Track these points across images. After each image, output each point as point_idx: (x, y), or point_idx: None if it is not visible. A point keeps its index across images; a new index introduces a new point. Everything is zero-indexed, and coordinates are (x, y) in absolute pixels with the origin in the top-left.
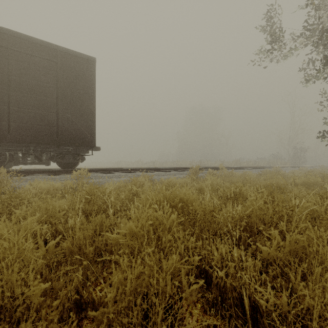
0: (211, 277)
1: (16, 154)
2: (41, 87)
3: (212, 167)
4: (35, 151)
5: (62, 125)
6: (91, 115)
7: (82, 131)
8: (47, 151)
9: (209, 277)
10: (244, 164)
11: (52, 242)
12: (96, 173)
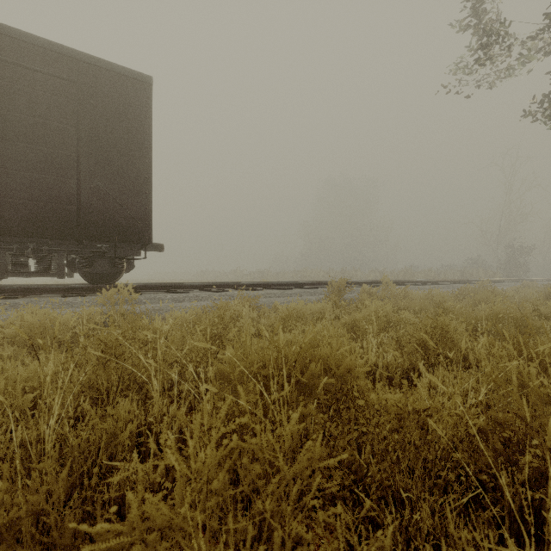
0: None
1: (0, 257)
2: (47, 129)
3: (367, 282)
4: (38, 252)
5: (87, 202)
6: (145, 183)
7: (126, 215)
8: (62, 252)
9: None
10: (420, 276)
11: None
12: (154, 292)
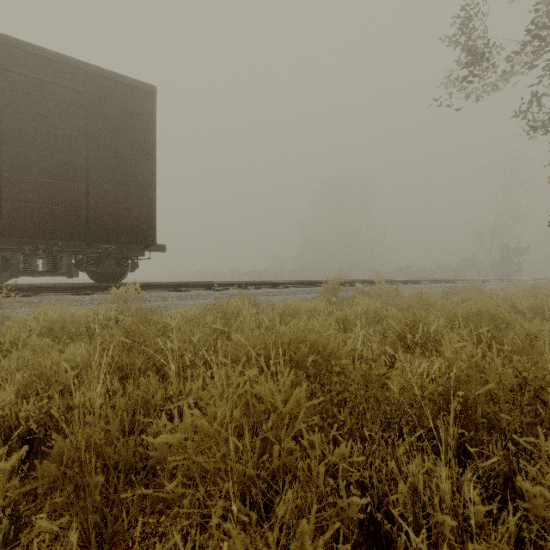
0: (388, 539)
1: (13, 257)
2: (58, 137)
3: (361, 281)
4: (48, 253)
5: (95, 205)
6: (149, 187)
7: (132, 217)
8: (71, 253)
9: (384, 536)
10: (415, 276)
11: (1, 465)
12: (157, 291)
